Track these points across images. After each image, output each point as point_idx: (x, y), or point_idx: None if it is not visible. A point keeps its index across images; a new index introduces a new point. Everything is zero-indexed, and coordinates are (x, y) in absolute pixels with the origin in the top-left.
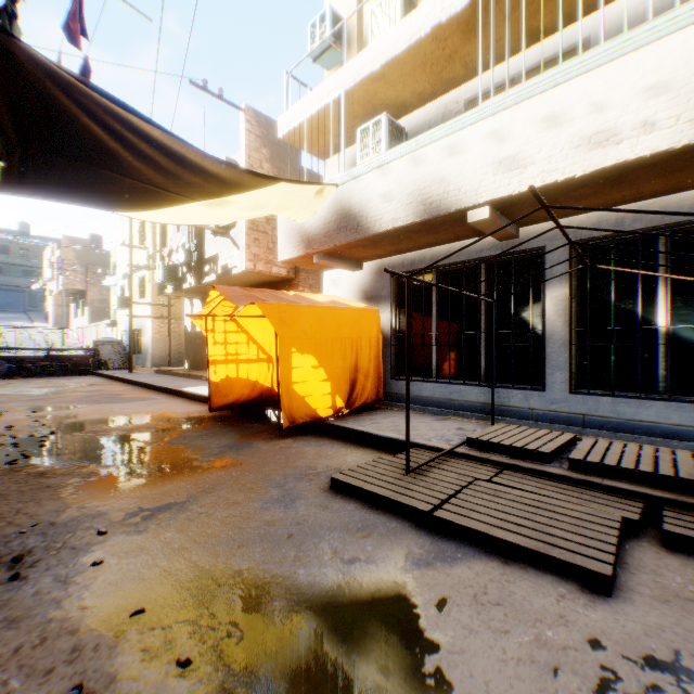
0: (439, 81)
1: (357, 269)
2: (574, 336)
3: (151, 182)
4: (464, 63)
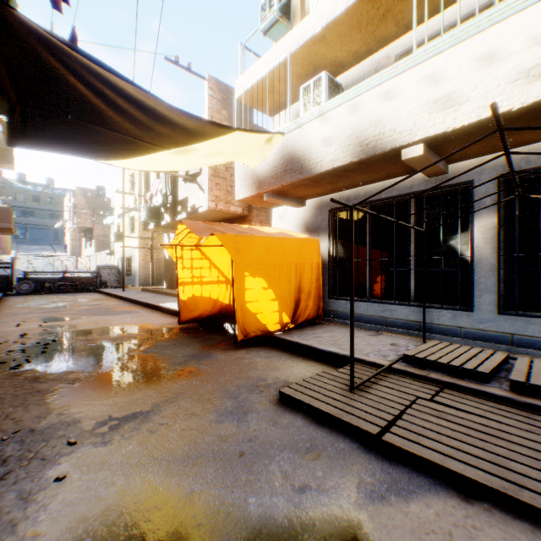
0: (373, 40)
1: (300, 206)
2: (501, 262)
3: (128, 134)
4: (396, 21)
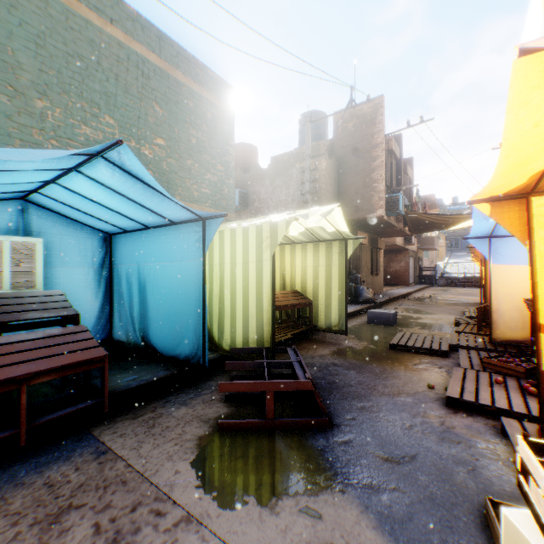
0: None
1: None
2: None
3: (443, 223)
4: None
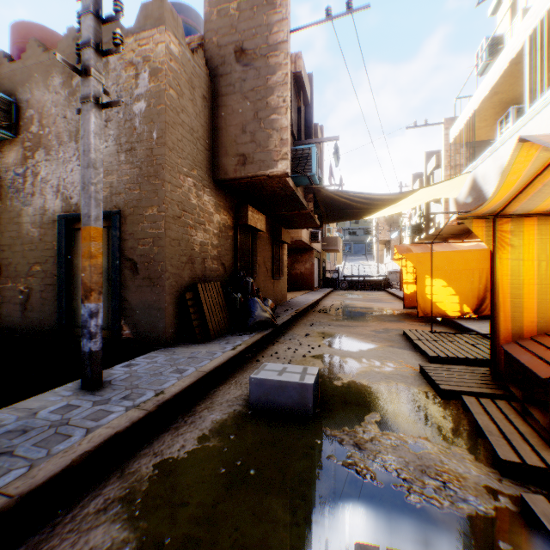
0: (549, 68)
1: None
2: None
3: (364, 208)
4: None
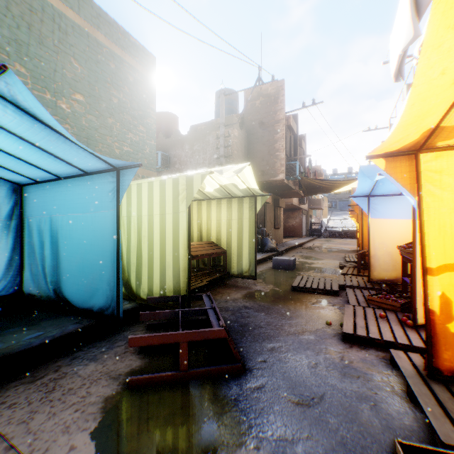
0: None
1: None
2: None
3: (329, 187)
4: None
